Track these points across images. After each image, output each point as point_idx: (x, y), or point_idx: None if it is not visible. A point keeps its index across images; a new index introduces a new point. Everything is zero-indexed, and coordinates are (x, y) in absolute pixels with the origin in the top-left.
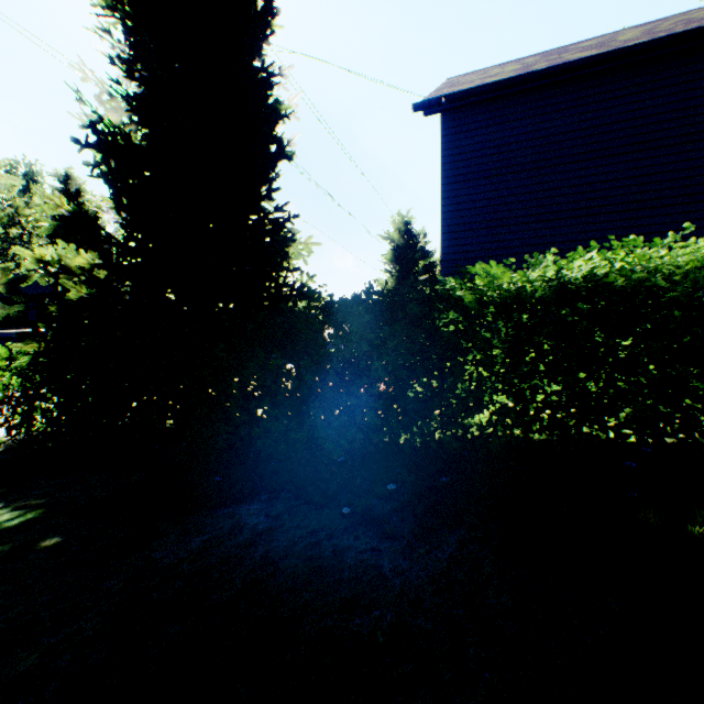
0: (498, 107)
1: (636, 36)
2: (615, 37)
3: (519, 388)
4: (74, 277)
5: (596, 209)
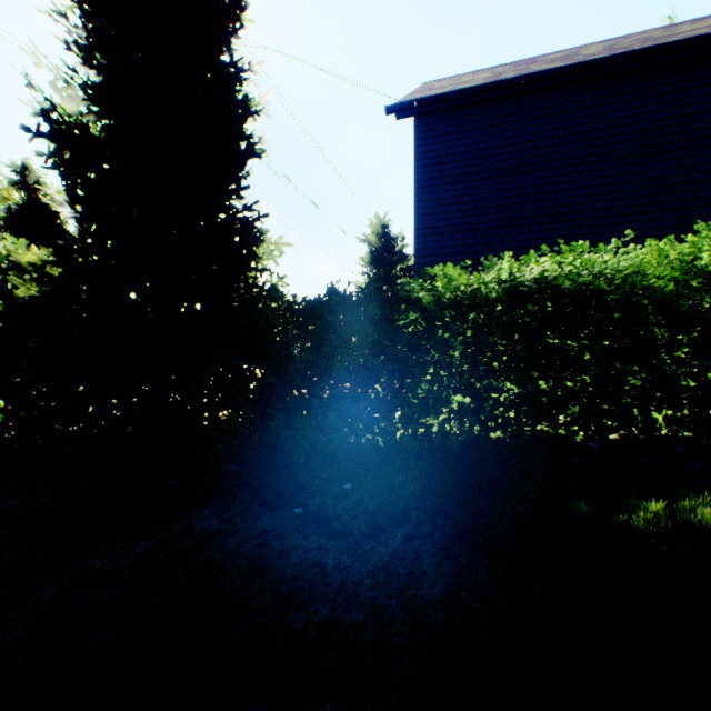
0: (469, 113)
1: (598, 51)
2: (580, 52)
3: (476, 388)
4: (25, 274)
5: (560, 216)
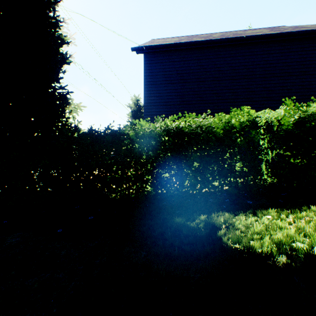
0: (167, 55)
1: (218, 36)
2: (213, 35)
3: (152, 172)
4: None
5: (203, 101)
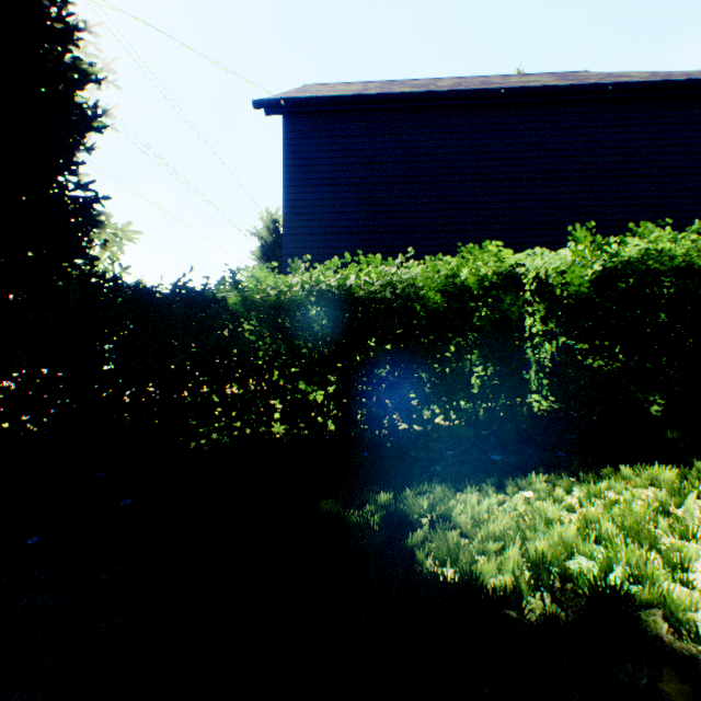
0: (335, 121)
1: (449, 85)
2: (438, 83)
3: (284, 389)
4: None
5: (414, 227)
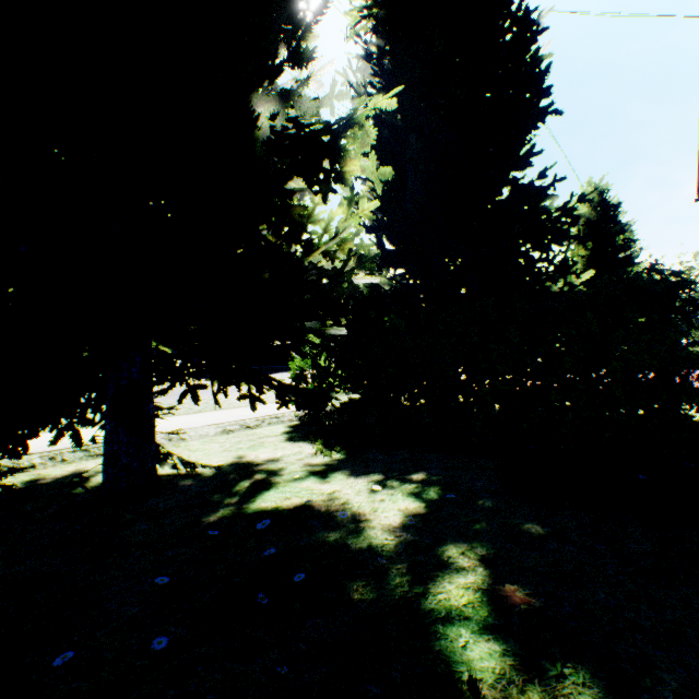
0: None
1: None
2: None
3: None
4: None
5: None
